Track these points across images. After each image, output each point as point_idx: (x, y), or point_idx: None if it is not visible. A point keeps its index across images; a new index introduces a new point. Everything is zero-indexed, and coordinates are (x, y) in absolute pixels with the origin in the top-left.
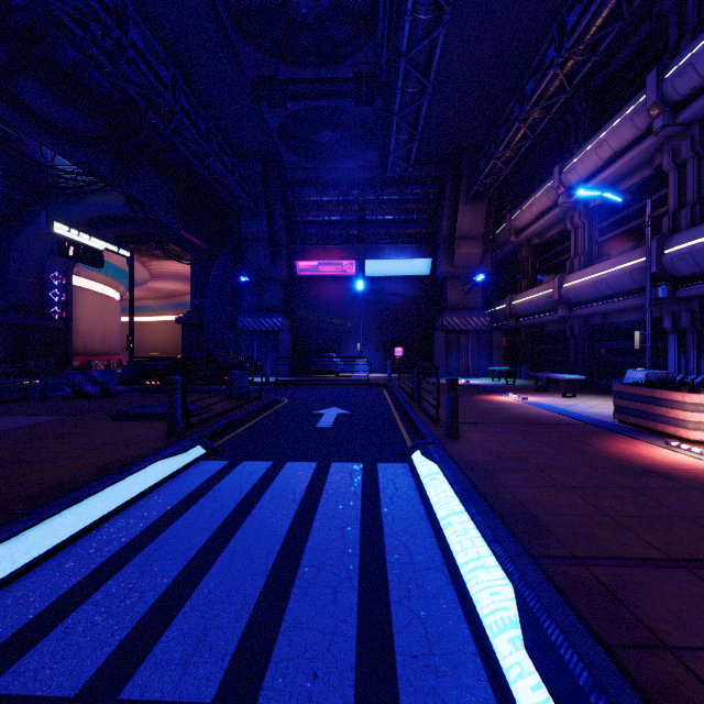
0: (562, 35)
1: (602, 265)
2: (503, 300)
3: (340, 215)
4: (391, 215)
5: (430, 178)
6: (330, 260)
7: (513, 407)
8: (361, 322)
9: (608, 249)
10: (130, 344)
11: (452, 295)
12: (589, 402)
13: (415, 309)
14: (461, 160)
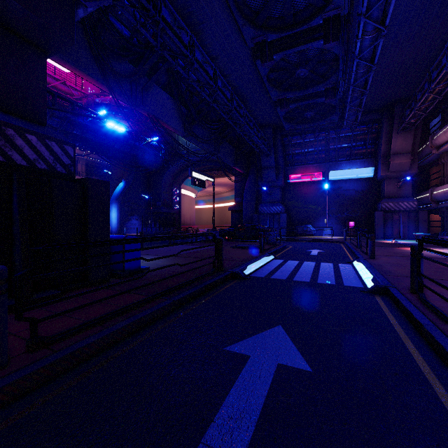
0: None
1: None
2: (427, 191)
3: (314, 148)
4: (346, 144)
5: (372, 120)
6: (308, 173)
7: None
8: (326, 207)
9: None
10: (213, 220)
11: (388, 189)
12: None
13: (362, 198)
14: (394, 108)
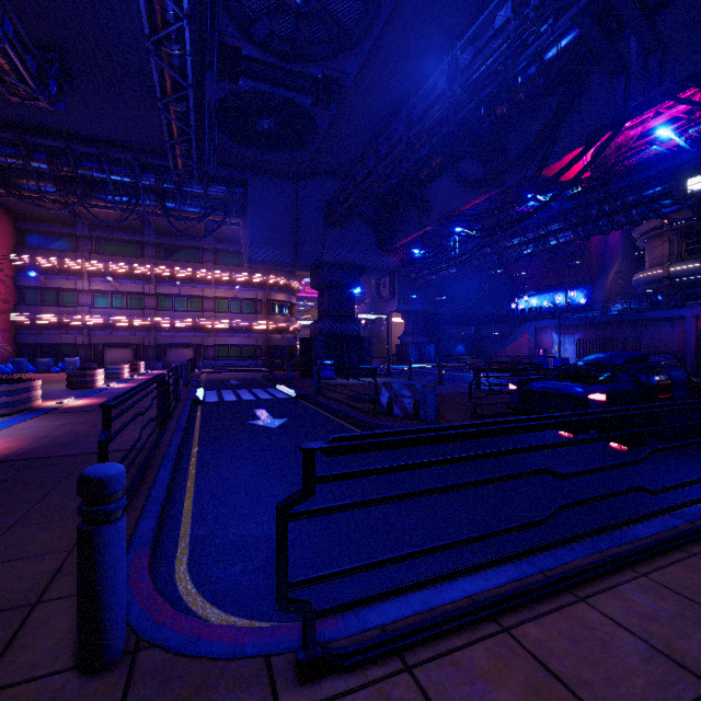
0: None
1: None
2: None
3: None
4: None
5: None
6: None
7: (43, 427)
8: None
9: None
10: None
11: None
12: None
13: None
14: None
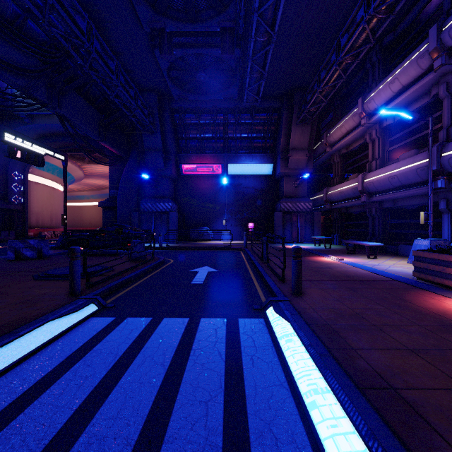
0: (369, 0)
1: (394, 166)
2: (321, 191)
3: (211, 133)
4: (245, 133)
5: (272, 109)
6: (205, 163)
7: (335, 266)
8: (225, 206)
9: (396, 155)
10: (64, 221)
11: (287, 187)
12: (387, 261)
13: (262, 197)
14: (293, 95)
